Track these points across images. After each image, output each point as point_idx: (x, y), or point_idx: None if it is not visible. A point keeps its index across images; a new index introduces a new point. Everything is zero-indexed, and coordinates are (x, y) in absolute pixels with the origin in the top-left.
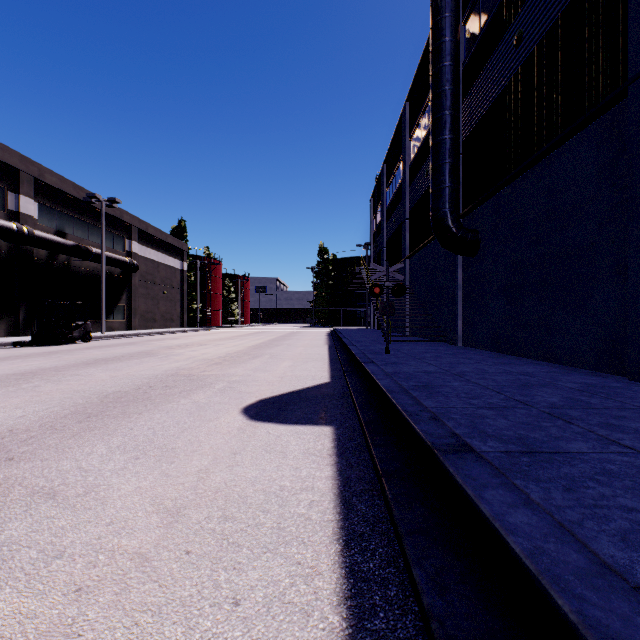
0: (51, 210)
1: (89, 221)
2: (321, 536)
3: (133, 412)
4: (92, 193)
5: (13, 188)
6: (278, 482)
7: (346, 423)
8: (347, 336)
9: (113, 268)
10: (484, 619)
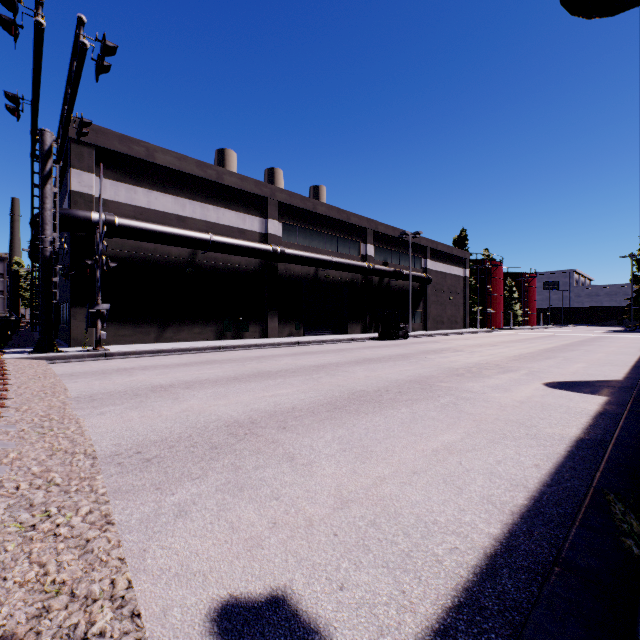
0: (380, 249)
1: (400, 251)
2: (584, 415)
3: (478, 376)
4: (404, 231)
5: (363, 240)
6: (566, 404)
7: (619, 397)
8: None
9: (414, 283)
10: (639, 429)
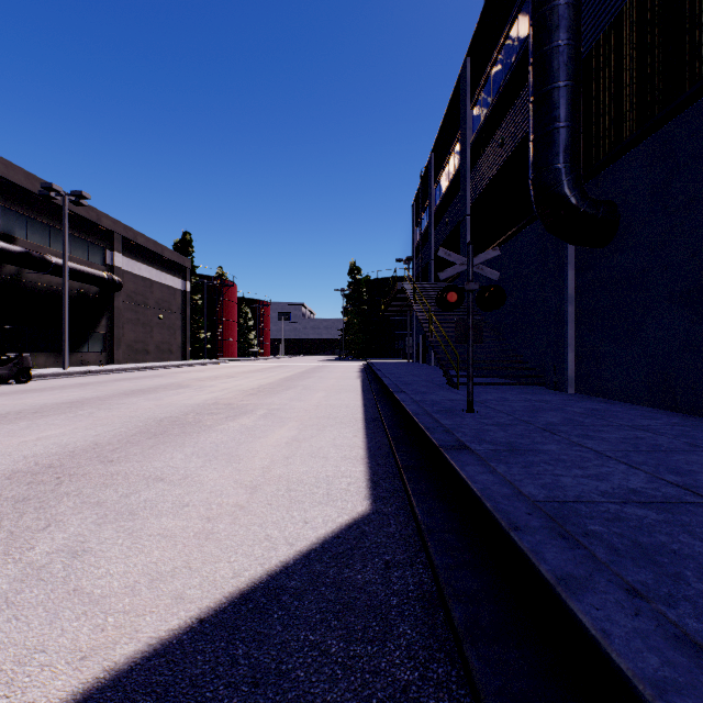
0: None
1: (51, 223)
2: None
3: None
4: (48, 183)
5: None
6: None
7: None
8: (387, 373)
9: (87, 285)
10: None
